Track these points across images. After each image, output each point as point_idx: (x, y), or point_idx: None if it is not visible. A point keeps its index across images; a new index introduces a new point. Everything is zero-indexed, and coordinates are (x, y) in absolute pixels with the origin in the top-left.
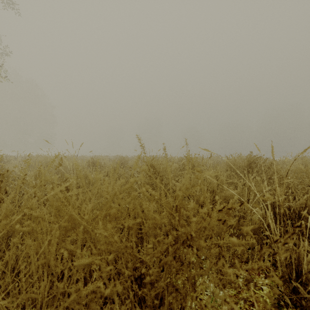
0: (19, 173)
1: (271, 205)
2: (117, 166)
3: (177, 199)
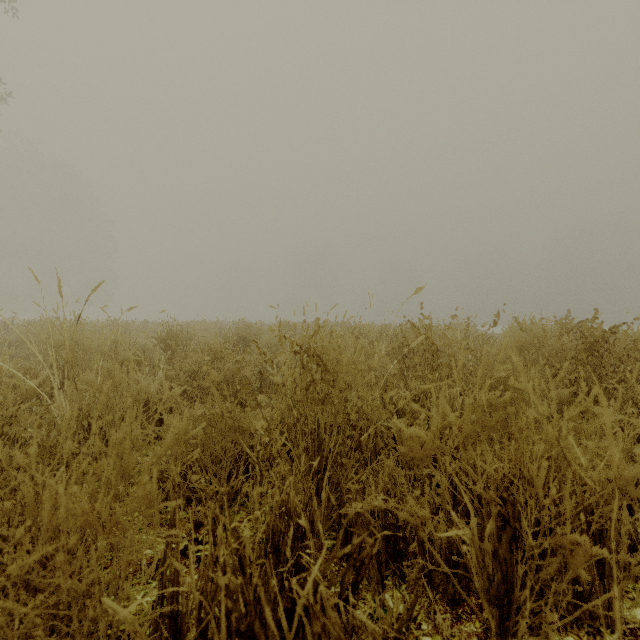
0: None
1: None
2: None
3: None
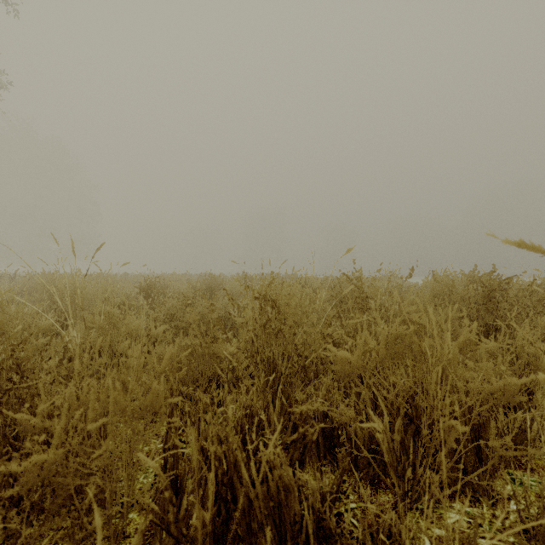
0: None
1: None
2: None
3: None
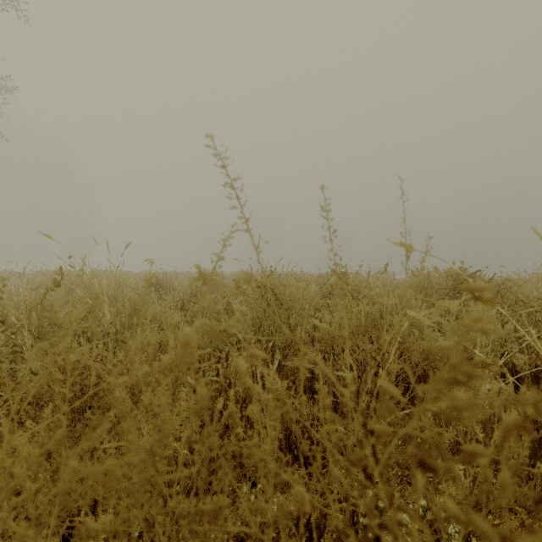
0: (14, 303)
1: (532, 373)
2: (148, 280)
3: (372, 407)
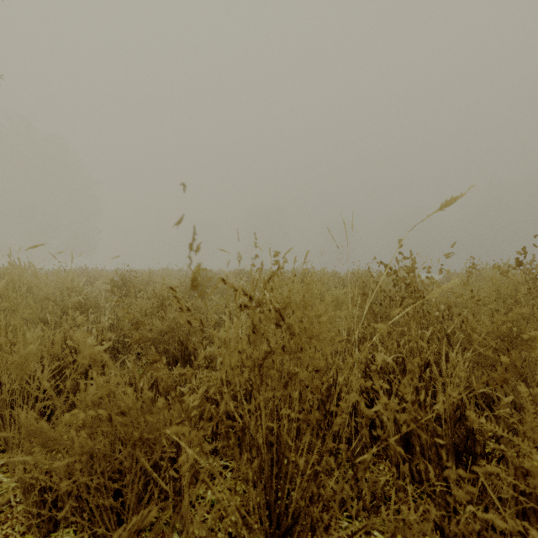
0: None
1: None
2: None
3: None
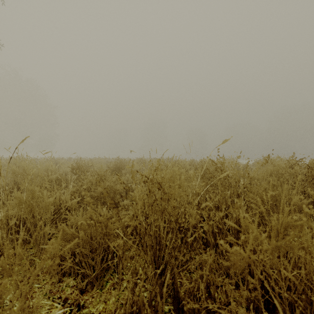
0: None
1: None
2: None
3: None
